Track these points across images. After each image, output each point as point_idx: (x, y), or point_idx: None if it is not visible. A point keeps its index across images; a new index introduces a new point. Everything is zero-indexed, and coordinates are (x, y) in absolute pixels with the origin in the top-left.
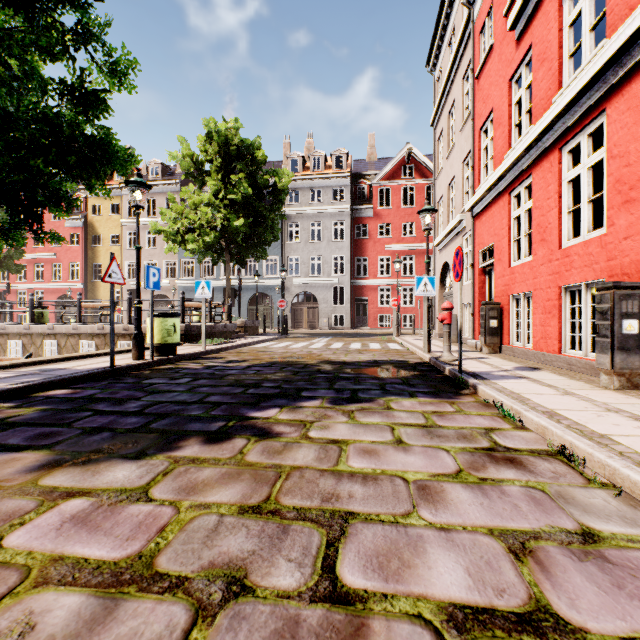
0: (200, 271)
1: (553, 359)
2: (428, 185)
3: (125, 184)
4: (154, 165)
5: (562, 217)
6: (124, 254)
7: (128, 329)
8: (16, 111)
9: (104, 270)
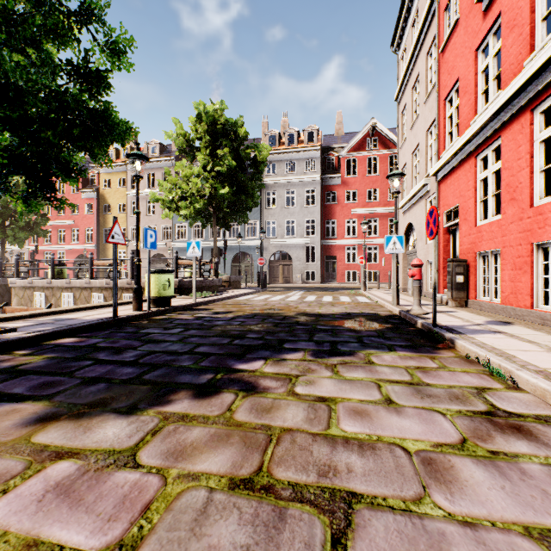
0: (191, 234)
1: (524, 314)
2: (391, 155)
3: (126, 157)
4: (153, 145)
5: (534, 176)
6: (129, 220)
7: (131, 283)
8: (26, 86)
9: None
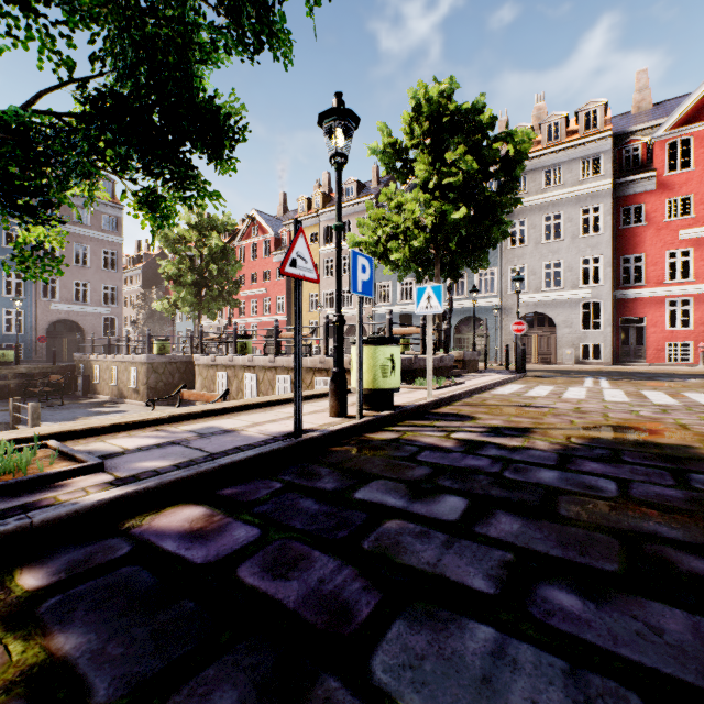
0: (397, 295)
1: None
2: None
3: (319, 123)
4: (349, 184)
5: None
6: (321, 283)
7: (324, 362)
8: None
9: (304, 301)
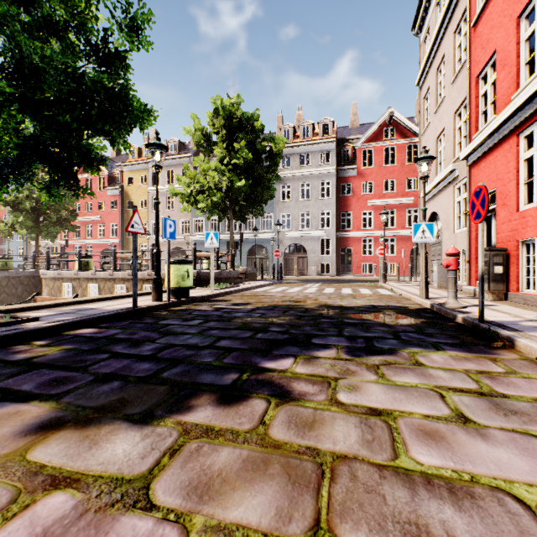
0: (208, 227)
1: None
2: (409, 144)
3: (146, 147)
4: (172, 143)
5: None
6: (150, 215)
7: (151, 275)
8: (42, 63)
9: None
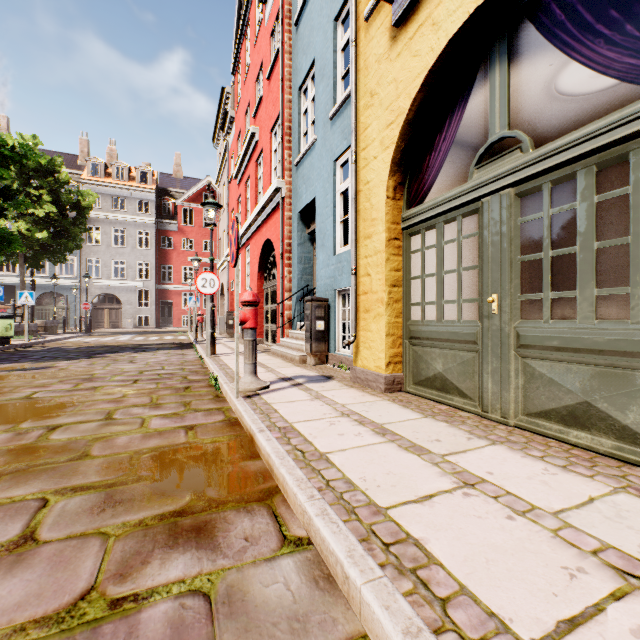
0: None
1: None
2: None
3: None
4: None
5: (246, 277)
6: None
7: None
8: None
9: None
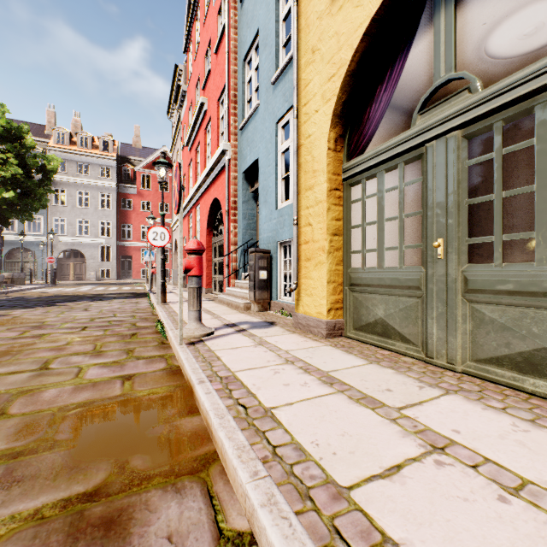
0: None
1: None
2: None
3: None
4: None
5: (197, 233)
6: None
7: None
8: None
9: None
